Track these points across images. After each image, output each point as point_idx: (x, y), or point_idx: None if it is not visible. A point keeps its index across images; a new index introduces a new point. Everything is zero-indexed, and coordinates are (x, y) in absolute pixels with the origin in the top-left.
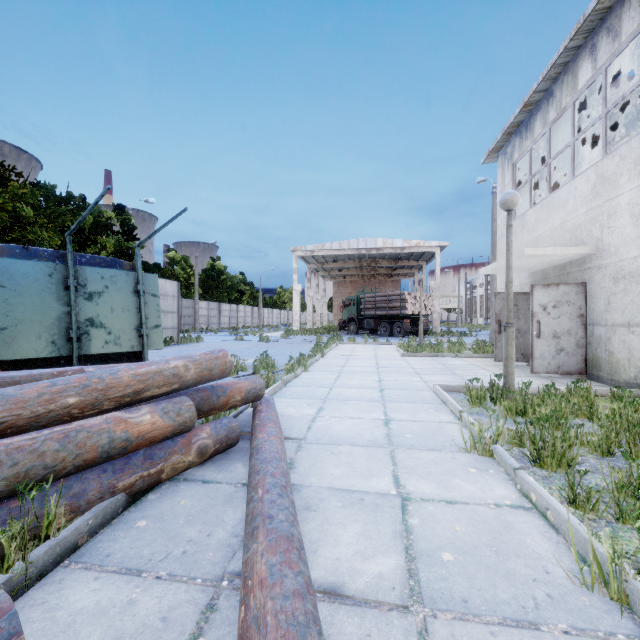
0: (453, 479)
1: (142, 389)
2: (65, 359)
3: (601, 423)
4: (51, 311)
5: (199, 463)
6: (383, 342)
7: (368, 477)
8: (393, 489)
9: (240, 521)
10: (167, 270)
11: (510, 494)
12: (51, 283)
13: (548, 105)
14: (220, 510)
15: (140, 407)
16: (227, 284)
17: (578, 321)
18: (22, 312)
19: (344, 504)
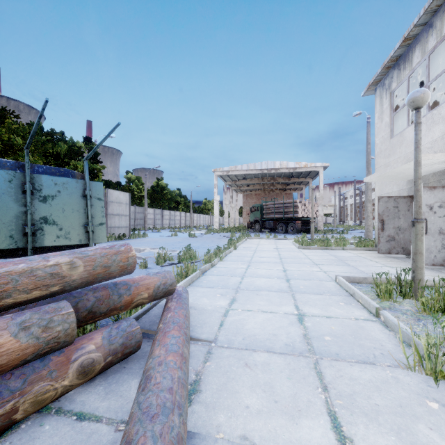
0: (416, 425)
1: None
2: (23, 250)
3: None
4: (10, 210)
5: (84, 382)
6: (281, 238)
7: (295, 415)
8: None
9: None
10: (125, 186)
11: None
12: (10, 187)
13: (427, 36)
14: None
15: None
16: (168, 196)
17: None
18: None
19: None
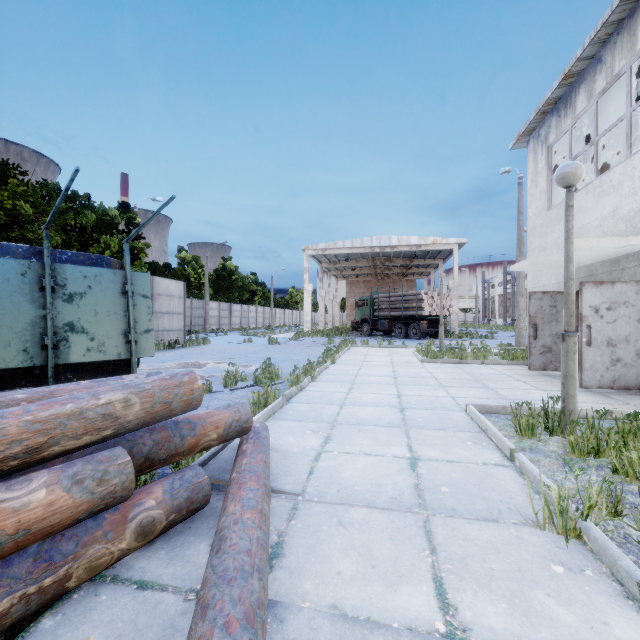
0: (532, 592)
1: (43, 444)
2: (41, 369)
3: None
4: (23, 315)
5: (142, 545)
6: (399, 345)
7: (395, 582)
8: (438, 616)
9: None
10: (177, 270)
11: None
12: (24, 283)
13: (595, 74)
14: None
15: (33, 475)
16: (238, 284)
17: (639, 326)
18: None
19: None
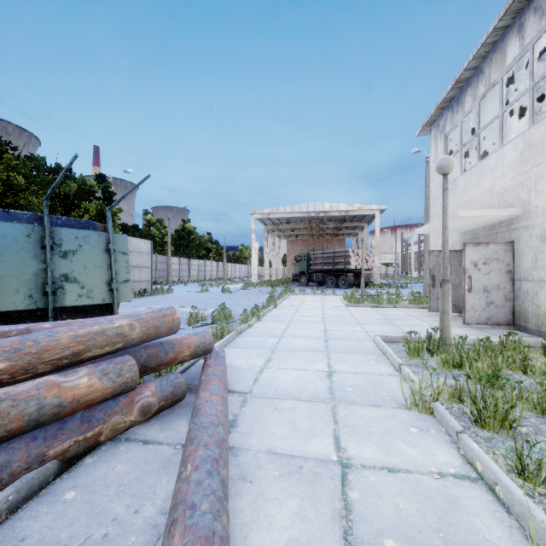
0: (394, 441)
1: (82, 350)
2: (42, 311)
3: (535, 376)
4: (28, 268)
5: (143, 421)
6: (329, 293)
7: (309, 438)
8: (333, 453)
9: (172, 493)
10: (144, 231)
11: (453, 460)
12: (29, 243)
13: (478, 81)
14: (154, 478)
15: (78, 369)
16: (196, 242)
17: (506, 277)
18: (1, 269)
19: (282, 473)
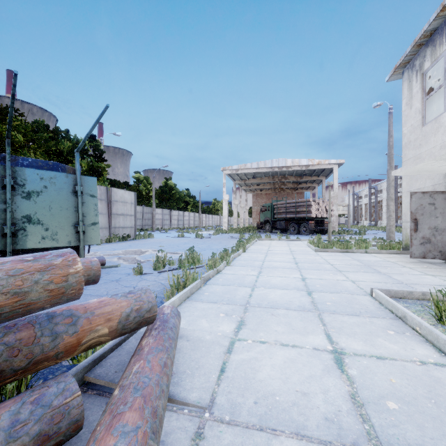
0: None
1: None
2: (2, 253)
3: None
4: None
5: None
6: (294, 239)
7: None
8: None
9: None
10: (133, 186)
11: None
12: None
13: None
14: None
15: None
16: (176, 197)
17: None
18: None
19: None
